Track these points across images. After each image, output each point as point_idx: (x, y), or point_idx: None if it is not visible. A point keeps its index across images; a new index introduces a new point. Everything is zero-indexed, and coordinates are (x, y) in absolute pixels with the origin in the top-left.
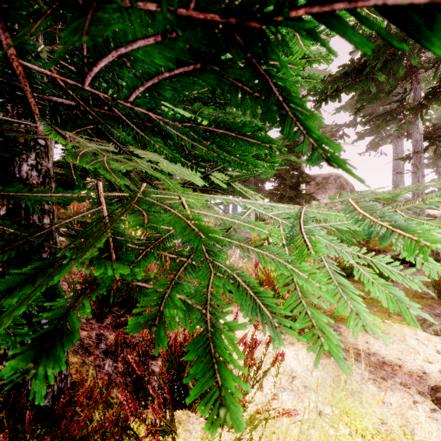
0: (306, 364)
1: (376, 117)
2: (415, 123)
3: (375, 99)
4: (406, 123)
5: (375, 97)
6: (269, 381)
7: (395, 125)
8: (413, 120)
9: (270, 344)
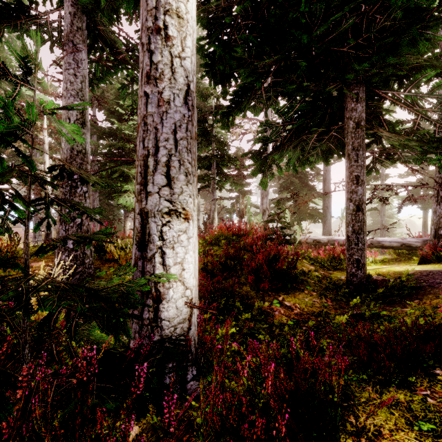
0: None
1: None
2: None
3: None
4: None
5: None
6: None
7: None
8: None
9: None
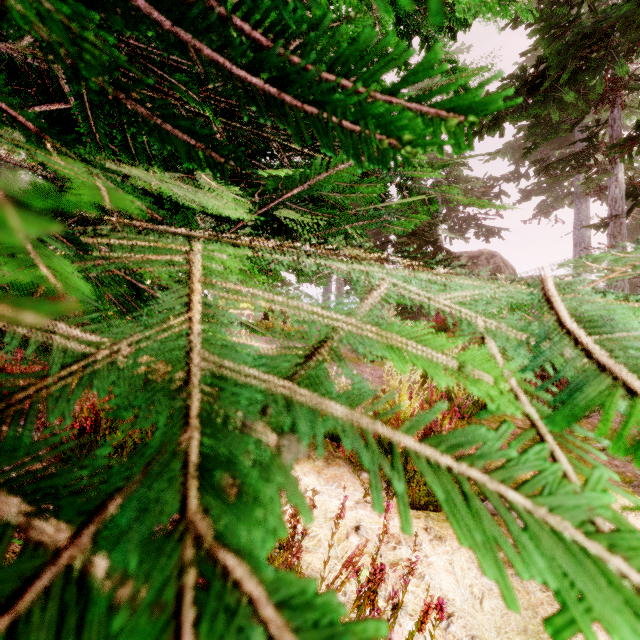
0: (470, 583)
1: (553, 164)
2: (612, 172)
3: (555, 134)
4: (600, 172)
5: (554, 130)
6: (405, 630)
7: (578, 178)
8: (610, 168)
9: (402, 541)
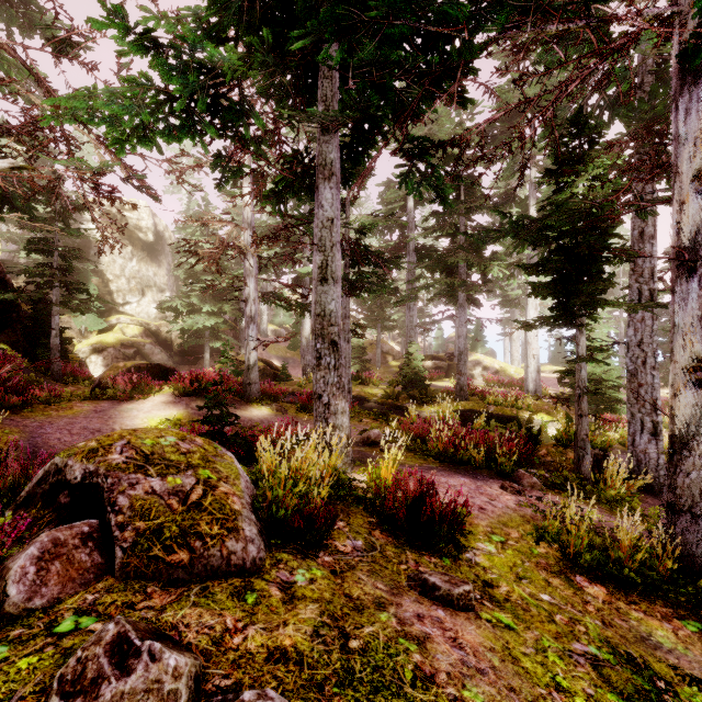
0: None
1: None
2: None
3: None
4: None
5: None
6: None
7: None
8: None
9: None
